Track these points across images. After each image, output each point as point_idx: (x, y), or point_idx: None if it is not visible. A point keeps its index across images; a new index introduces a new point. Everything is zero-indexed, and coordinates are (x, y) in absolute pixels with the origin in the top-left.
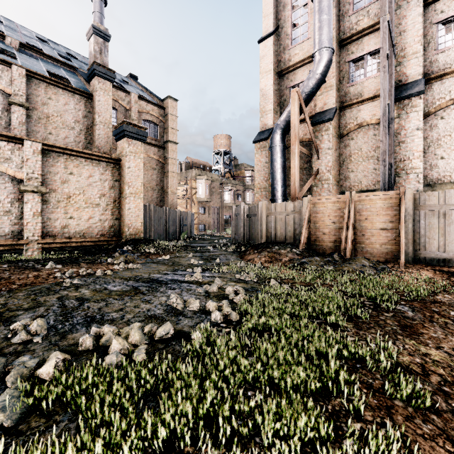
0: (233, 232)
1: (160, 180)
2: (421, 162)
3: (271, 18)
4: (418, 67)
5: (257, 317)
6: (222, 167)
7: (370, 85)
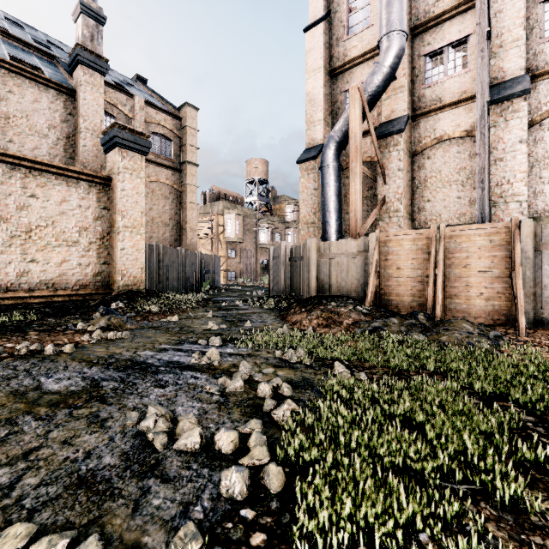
0: (271, 281)
1: (175, 213)
2: (526, 187)
3: None
4: (520, 59)
5: (328, 491)
6: (257, 200)
7: (453, 86)
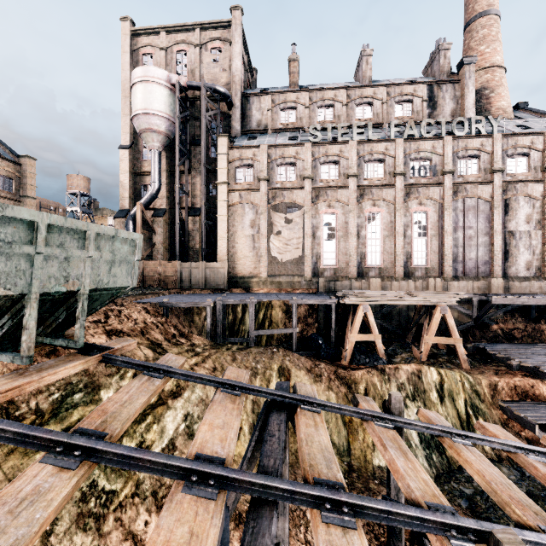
0: None
1: None
2: (199, 246)
3: (128, 136)
4: (200, 202)
5: None
6: (80, 212)
7: (184, 201)
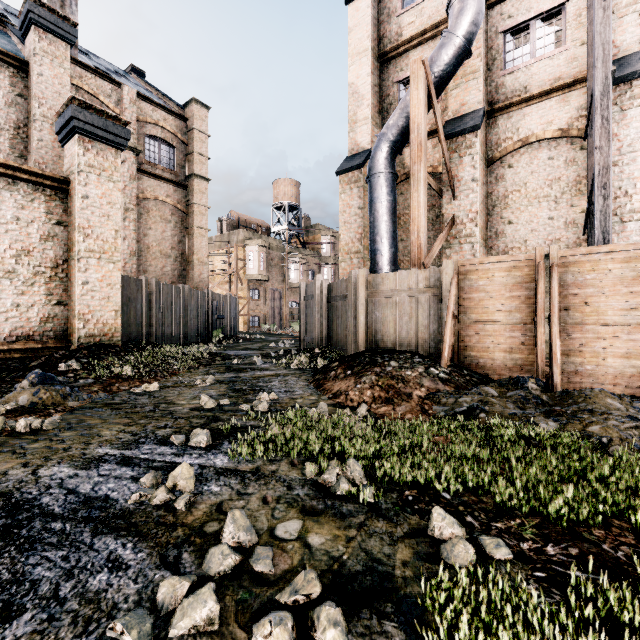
0: (302, 329)
1: (179, 241)
2: None
3: None
4: (639, 29)
5: None
6: (286, 228)
7: (542, 71)
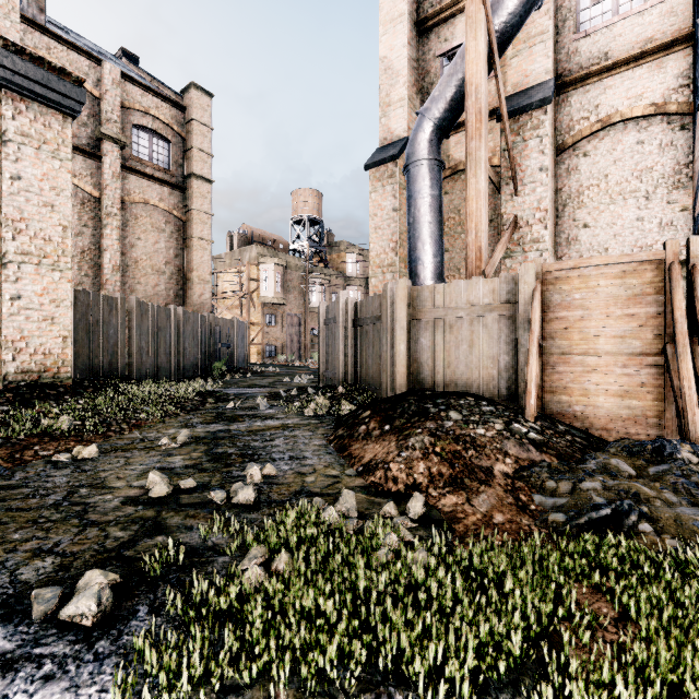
0: (322, 361)
1: (175, 254)
2: None
3: None
4: None
5: None
6: (306, 245)
7: (629, 32)
